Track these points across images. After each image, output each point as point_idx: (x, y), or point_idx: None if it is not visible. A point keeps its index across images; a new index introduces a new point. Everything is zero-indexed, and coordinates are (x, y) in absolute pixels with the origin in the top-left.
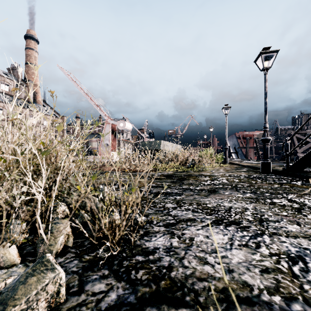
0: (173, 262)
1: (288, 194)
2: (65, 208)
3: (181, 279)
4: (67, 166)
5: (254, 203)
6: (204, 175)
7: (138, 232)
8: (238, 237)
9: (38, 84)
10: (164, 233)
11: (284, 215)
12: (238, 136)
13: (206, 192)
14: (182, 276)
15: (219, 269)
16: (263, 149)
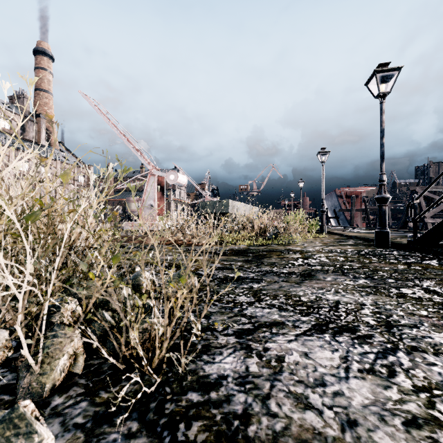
0: (251, 404)
1: (422, 280)
2: (76, 306)
3: (267, 442)
4: (92, 238)
5: (374, 296)
6: (292, 250)
7: (192, 345)
8: (356, 355)
9: (53, 119)
10: (234, 348)
11: (423, 315)
12: (340, 194)
13: (298, 276)
14: (268, 435)
15: (332, 420)
16: (379, 212)
